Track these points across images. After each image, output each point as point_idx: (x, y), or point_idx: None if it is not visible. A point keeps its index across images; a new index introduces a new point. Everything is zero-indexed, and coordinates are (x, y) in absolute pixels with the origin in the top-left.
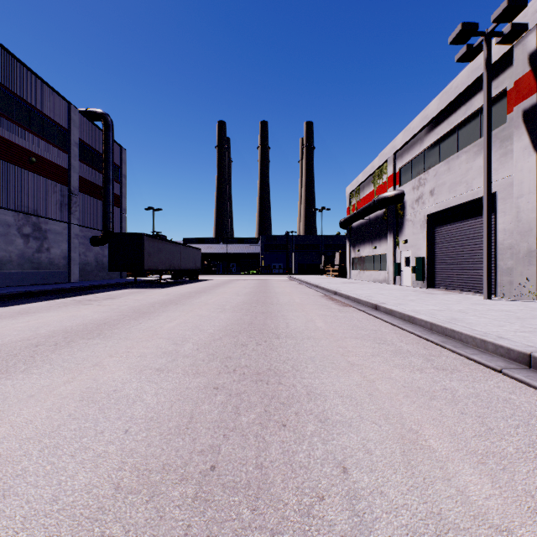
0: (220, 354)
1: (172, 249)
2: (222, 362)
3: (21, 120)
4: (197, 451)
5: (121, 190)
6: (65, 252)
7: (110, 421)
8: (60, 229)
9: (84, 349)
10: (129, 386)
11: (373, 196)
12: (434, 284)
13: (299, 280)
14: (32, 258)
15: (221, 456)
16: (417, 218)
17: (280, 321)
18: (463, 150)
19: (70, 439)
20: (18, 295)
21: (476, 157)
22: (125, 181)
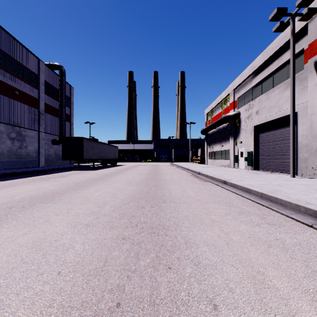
0: (127, 214)
1: (100, 147)
2: (129, 219)
3: (9, 69)
4: (108, 290)
5: (70, 111)
6: (36, 149)
7: (49, 265)
8: (33, 135)
9: (40, 210)
10: (66, 237)
11: (221, 115)
12: (258, 168)
13: (176, 165)
14: (16, 152)
15: (124, 295)
16: (248, 128)
17: (166, 191)
18: (276, 86)
19: (18, 279)
20: (6, 175)
21: (284, 90)
22: (73, 106)
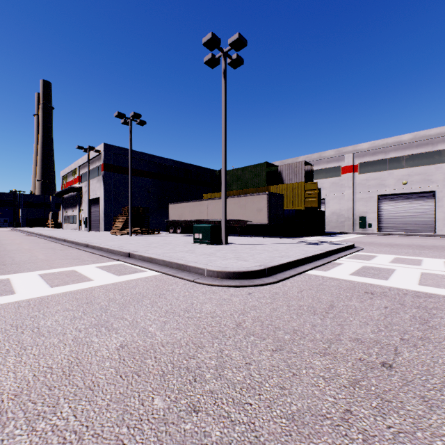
0: None
1: None
2: None
3: None
4: None
5: None
6: None
7: None
8: None
9: None
10: None
11: (73, 183)
12: (91, 229)
13: (20, 230)
14: None
15: None
16: (86, 200)
17: None
18: (95, 178)
19: None
20: None
21: (97, 183)
22: None
